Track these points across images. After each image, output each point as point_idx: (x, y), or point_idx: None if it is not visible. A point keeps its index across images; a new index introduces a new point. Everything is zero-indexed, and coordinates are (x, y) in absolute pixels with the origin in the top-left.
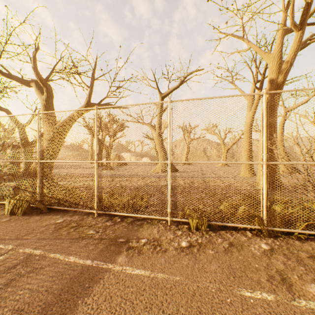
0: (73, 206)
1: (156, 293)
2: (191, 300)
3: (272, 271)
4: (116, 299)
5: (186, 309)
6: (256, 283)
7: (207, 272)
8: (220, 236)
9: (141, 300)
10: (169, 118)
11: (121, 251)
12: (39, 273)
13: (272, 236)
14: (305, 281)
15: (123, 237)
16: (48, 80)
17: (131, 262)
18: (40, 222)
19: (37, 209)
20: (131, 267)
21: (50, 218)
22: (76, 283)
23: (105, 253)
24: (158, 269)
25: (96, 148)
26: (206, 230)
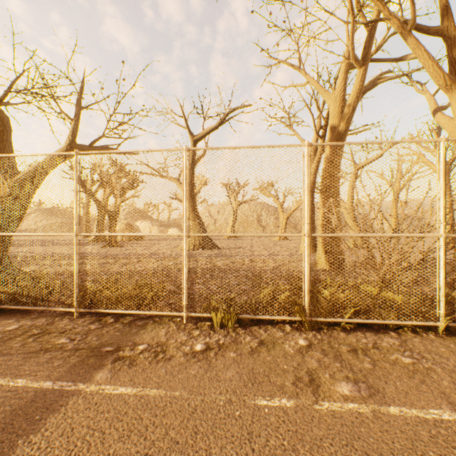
0: (40, 304)
1: (142, 415)
2: (188, 419)
3: (302, 372)
4: (80, 430)
5: (178, 431)
6: (278, 388)
7: (220, 381)
8: (250, 333)
9: (118, 427)
10: (184, 173)
11: (103, 365)
12: None
13: (316, 328)
14: (337, 380)
15: (112, 344)
16: (4, 103)
17: (115, 378)
18: None
19: None
20: (113, 385)
21: None
22: (20, 416)
23: (77, 370)
24: (153, 384)
25: (76, 214)
26: (234, 327)
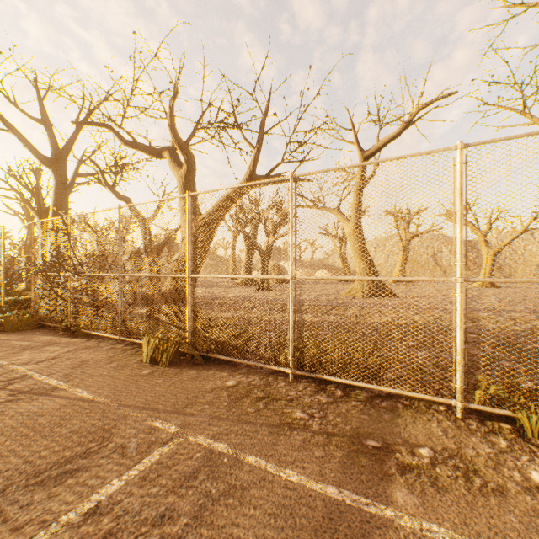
0: (240, 356)
1: None
2: None
3: None
4: None
5: None
6: None
7: None
8: None
9: None
10: (458, 184)
11: (388, 474)
12: (243, 500)
13: None
14: None
15: (372, 436)
16: None
17: (430, 509)
18: (200, 382)
19: (186, 356)
20: (440, 526)
21: (212, 375)
22: None
23: (354, 473)
24: None
25: (291, 252)
26: None
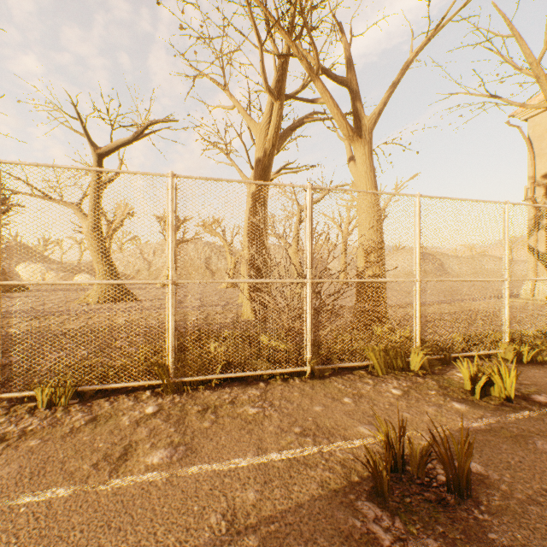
0: None
1: None
2: None
3: (118, 448)
4: None
5: None
6: (66, 476)
7: None
8: (88, 408)
9: None
10: None
11: None
12: None
13: (182, 390)
14: (156, 448)
15: None
16: None
17: None
18: None
19: None
20: None
21: None
22: None
23: None
24: None
25: None
26: (70, 404)
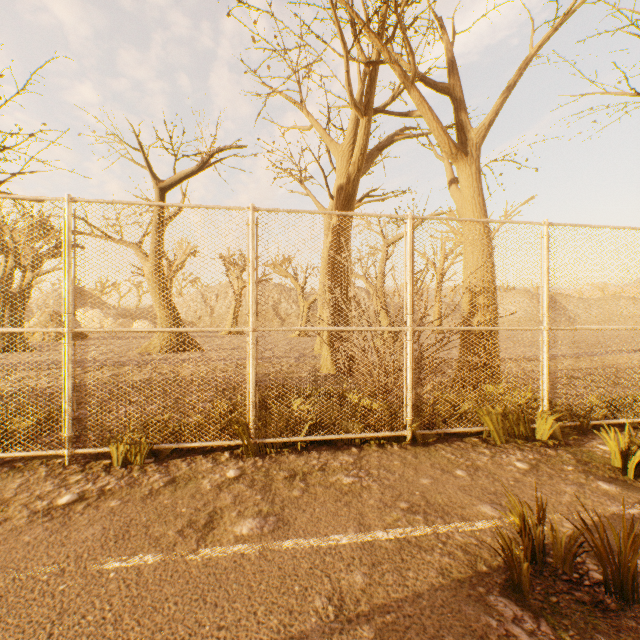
0: None
1: None
2: None
3: (202, 514)
4: None
5: None
6: (151, 542)
7: (66, 545)
8: (165, 469)
9: None
10: (66, 236)
11: None
12: None
13: (264, 452)
14: (243, 517)
15: None
16: None
17: None
18: None
19: None
20: None
21: None
22: None
23: None
24: None
25: None
26: (146, 463)
